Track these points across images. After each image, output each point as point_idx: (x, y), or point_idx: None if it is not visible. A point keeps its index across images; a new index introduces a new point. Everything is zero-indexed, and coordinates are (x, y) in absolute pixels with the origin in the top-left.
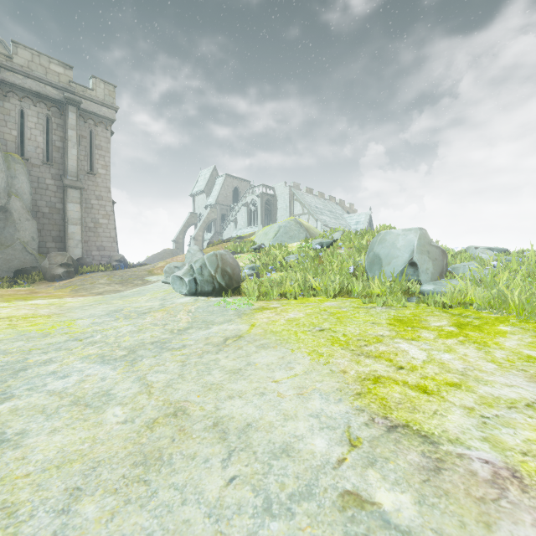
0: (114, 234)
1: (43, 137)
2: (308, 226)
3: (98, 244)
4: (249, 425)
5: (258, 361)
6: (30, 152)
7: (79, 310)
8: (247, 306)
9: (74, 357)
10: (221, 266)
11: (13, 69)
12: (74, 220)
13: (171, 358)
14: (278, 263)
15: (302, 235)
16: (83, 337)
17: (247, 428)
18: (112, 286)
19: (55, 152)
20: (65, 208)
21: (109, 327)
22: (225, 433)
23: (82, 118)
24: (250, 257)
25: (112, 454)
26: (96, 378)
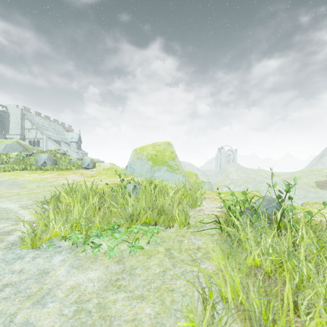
0: None
1: None
2: (25, 144)
3: None
4: None
5: None
6: None
7: None
8: None
9: None
10: None
11: None
12: None
13: None
14: (4, 161)
15: (21, 149)
16: None
17: None
18: None
19: None
20: None
21: None
22: None
23: None
24: None
25: None
26: None
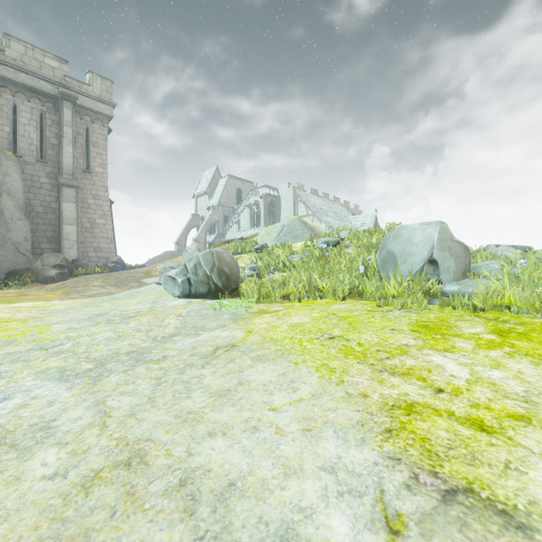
0: (111, 234)
1: (37, 134)
2: (313, 226)
3: (95, 245)
4: (231, 486)
5: (252, 378)
6: (23, 149)
7: (60, 313)
8: (245, 310)
9: (28, 371)
10: (217, 265)
11: (6, 62)
12: (70, 220)
13: (145, 373)
14: (281, 263)
15: (307, 235)
16: (50, 345)
17: (228, 491)
18: (106, 288)
19: (50, 150)
20: (60, 208)
21: (84, 334)
22: (194, 500)
23: (78, 114)
24: (252, 257)
25: (11, 541)
26: (43, 401)
